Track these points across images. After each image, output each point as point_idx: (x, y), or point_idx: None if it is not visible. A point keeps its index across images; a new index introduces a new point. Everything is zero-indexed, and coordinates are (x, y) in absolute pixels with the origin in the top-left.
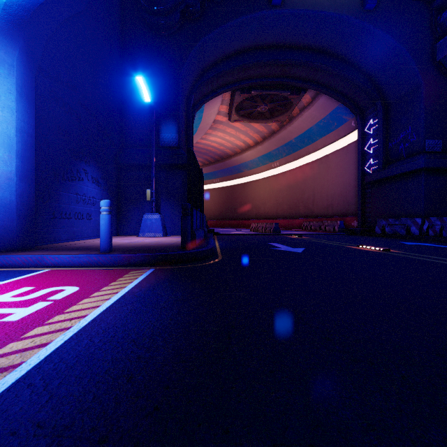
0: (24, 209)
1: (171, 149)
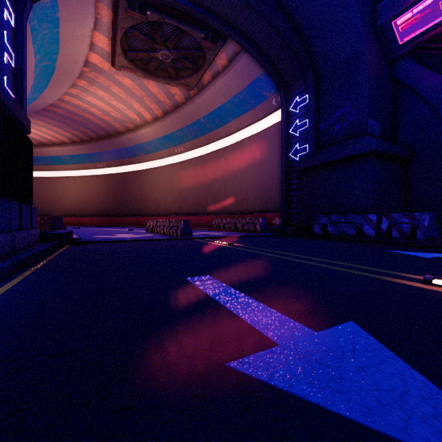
0: None
1: None
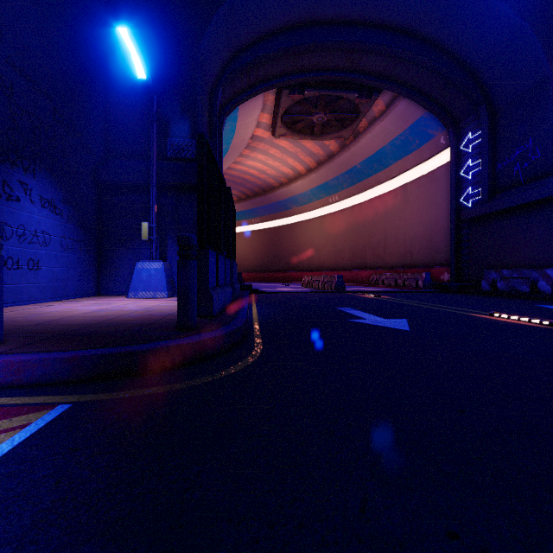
0: None
1: (184, 161)
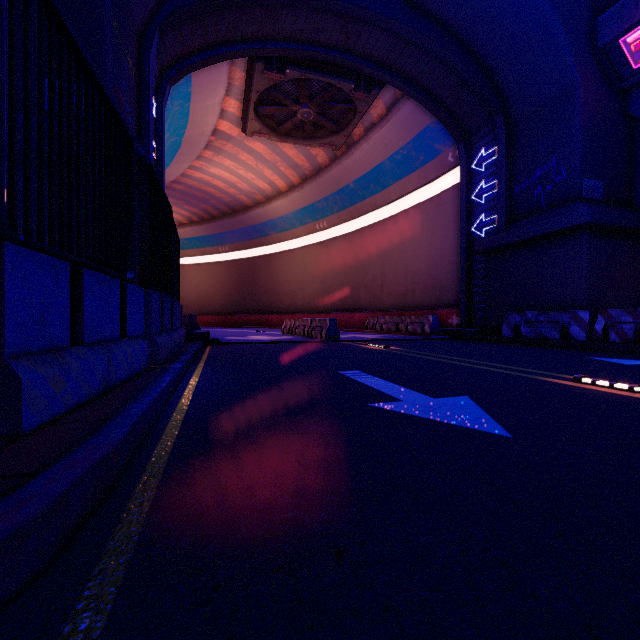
0: None
1: None
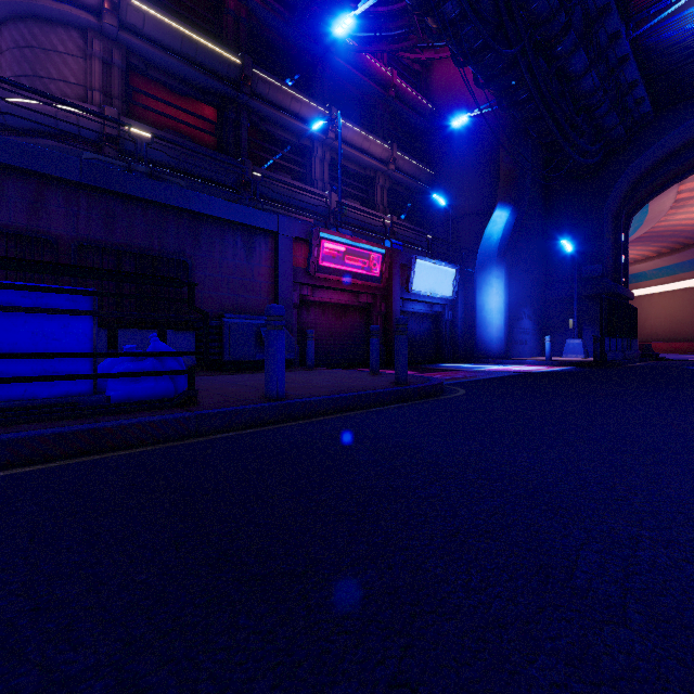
0: (505, 340)
1: (594, 279)
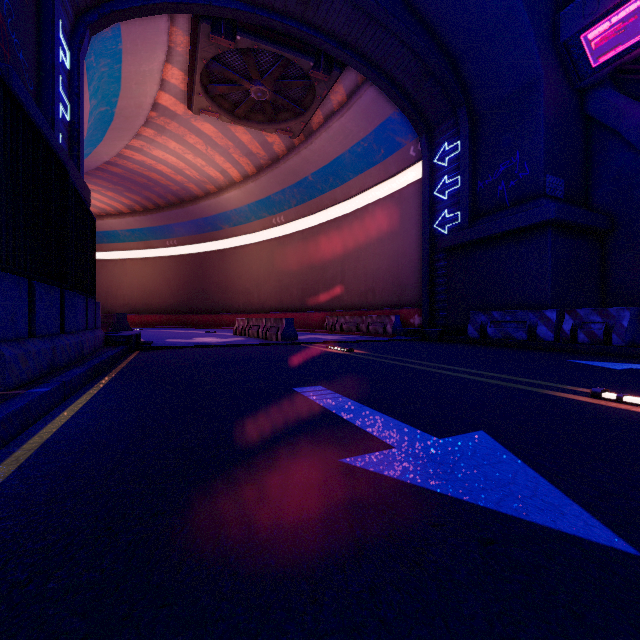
0: None
1: None
